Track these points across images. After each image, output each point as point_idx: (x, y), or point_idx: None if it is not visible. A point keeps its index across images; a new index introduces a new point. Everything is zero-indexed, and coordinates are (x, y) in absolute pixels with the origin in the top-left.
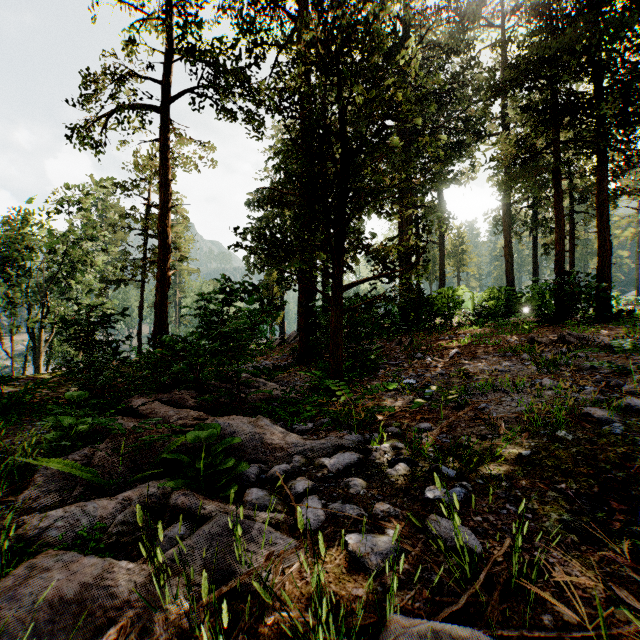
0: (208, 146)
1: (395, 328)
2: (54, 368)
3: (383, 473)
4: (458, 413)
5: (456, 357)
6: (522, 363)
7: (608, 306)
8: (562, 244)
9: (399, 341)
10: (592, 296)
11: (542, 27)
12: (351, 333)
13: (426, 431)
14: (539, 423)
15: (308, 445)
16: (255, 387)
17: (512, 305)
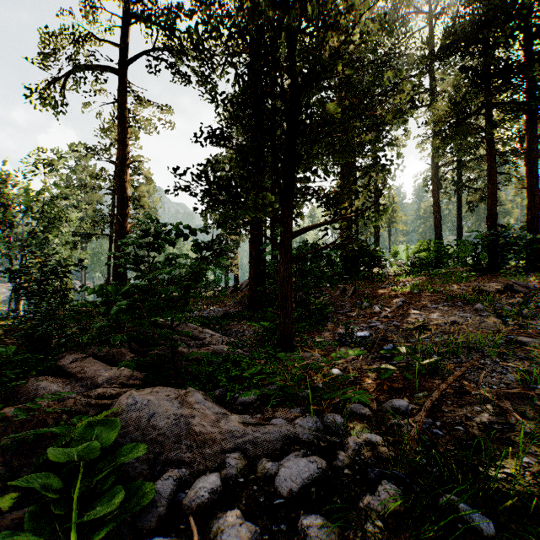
0: (166, 110)
1: (338, 277)
2: (2, 317)
3: (360, 502)
4: (440, 385)
5: (405, 306)
6: (478, 314)
7: (537, 256)
8: (494, 199)
9: (343, 289)
10: (521, 247)
11: None
12: (299, 282)
13: (403, 412)
14: None
15: (249, 435)
16: (201, 338)
17: (441, 256)
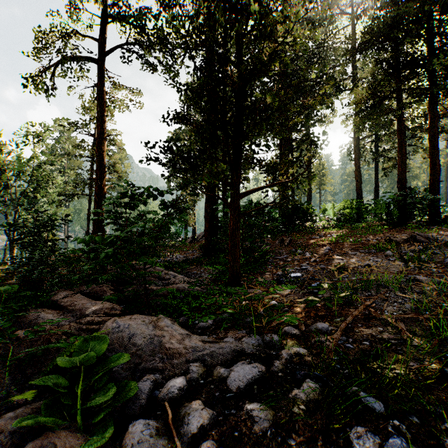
0: (136, 92)
1: (277, 230)
2: (4, 262)
3: (290, 394)
4: (353, 312)
5: (330, 253)
6: (388, 259)
7: (438, 213)
8: (403, 166)
9: (281, 240)
10: (425, 206)
11: (388, 3)
12: (245, 234)
13: (324, 332)
14: (444, 328)
15: (207, 350)
16: (166, 279)
17: (361, 213)
